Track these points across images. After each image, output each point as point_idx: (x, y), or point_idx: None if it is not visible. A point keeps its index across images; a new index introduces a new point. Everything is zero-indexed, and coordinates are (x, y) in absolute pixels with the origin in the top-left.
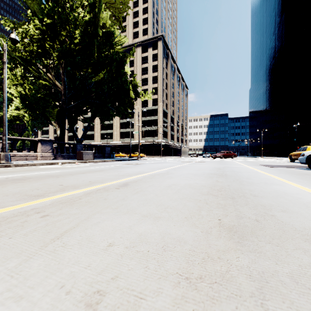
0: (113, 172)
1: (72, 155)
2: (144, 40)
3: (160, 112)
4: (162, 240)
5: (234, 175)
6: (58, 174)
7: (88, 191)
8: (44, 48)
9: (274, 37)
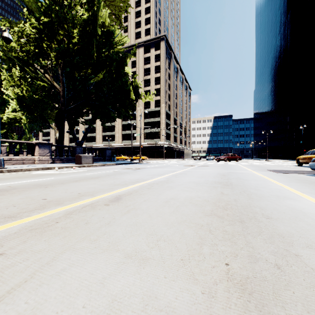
0: (109, 179)
1: (71, 158)
2: (146, 40)
3: (163, 114)
4: (142, 313)
5: (240, 184)
6: (48, 183)
7: (72, 209)
8: (42, 48)
9: (280, 37)
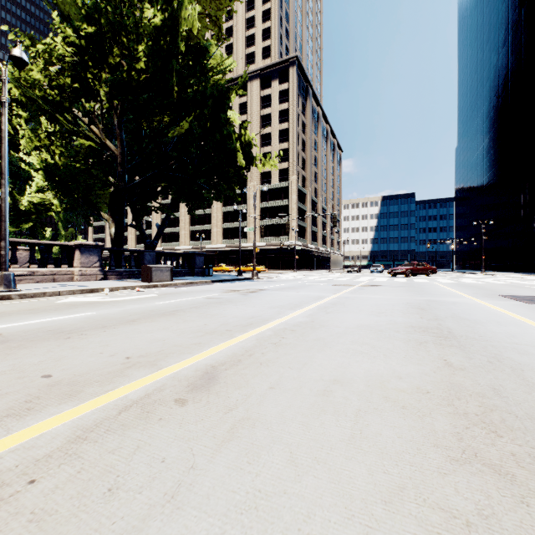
0: (196, 318)
1: (135, 271)
2: (264, 67)
3: (293, 192)
4: None
5: (474, 336)
6: (77, 326)
7: (93, 416)
8: (85, 80)
9: (506, 50)
